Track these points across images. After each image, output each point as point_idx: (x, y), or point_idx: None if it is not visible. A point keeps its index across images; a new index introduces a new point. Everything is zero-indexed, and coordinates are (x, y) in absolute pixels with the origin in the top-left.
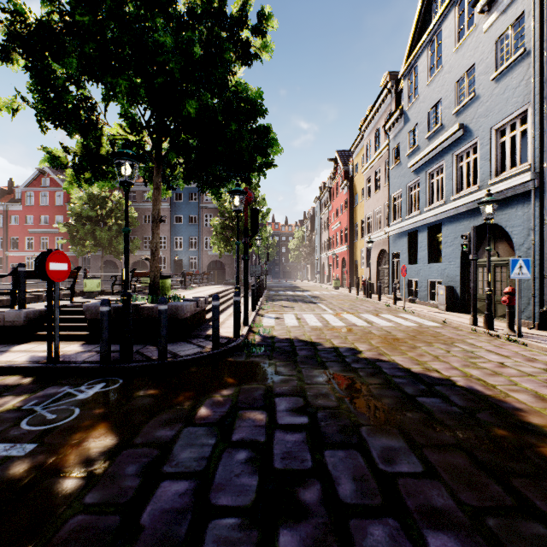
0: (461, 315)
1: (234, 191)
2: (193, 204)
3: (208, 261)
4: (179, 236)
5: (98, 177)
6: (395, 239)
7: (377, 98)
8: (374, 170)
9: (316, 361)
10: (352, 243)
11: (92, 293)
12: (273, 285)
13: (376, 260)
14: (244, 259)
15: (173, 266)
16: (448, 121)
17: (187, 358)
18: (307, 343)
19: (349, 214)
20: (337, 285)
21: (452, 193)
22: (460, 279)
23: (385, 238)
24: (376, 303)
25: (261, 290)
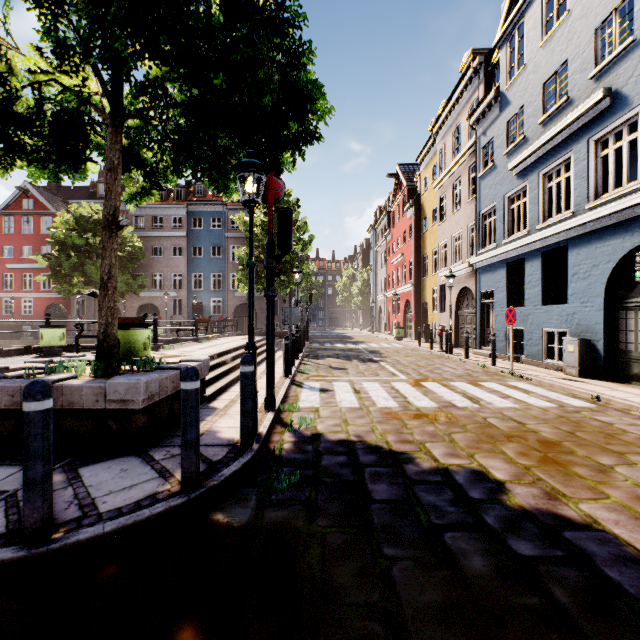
0: (611, 386)
1: (243, 165)
2: (216, 233)
3: (235, 304)
4: (199, 272)
5: (14, 152)
6: (485, 273)
7: (457, 84)
8: (452, 182)
9: (418, 524)
10: (419, 280)
11: (52, 349)
12: (317, 334)
13: (455, 302)
14: (266, 295)
15: (190, 310)
16: (580, 91)
17: (104, 529)
18: (382, 454)
19: (415, 244)
20: (400, 335)
21: (588, 199)
22: (603, 329)
23: (469, 273)
24: (462, 362)
25: (301, 342)
